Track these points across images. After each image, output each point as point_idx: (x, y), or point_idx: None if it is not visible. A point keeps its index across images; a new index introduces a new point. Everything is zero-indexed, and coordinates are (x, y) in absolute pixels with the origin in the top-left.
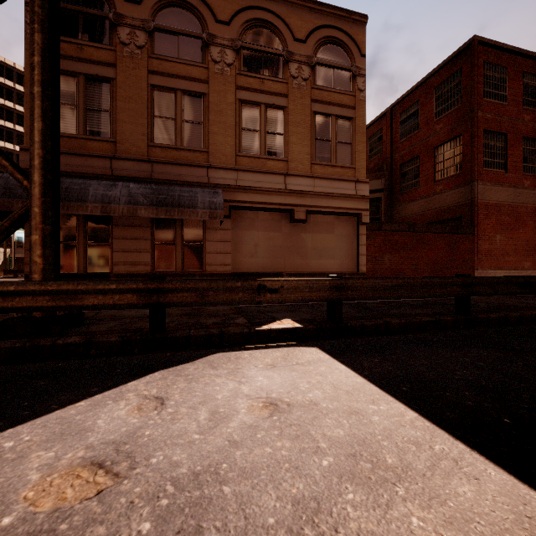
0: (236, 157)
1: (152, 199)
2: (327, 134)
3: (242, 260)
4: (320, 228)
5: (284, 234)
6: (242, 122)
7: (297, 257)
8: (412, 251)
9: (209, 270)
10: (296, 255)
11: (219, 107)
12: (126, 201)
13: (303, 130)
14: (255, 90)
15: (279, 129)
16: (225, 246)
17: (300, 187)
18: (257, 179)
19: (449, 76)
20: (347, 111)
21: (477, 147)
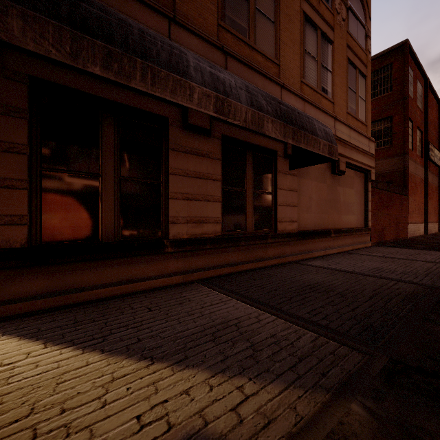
0: (301, 83)
1: (275, 107)
2: (354, 85)
3: (300, 215)
4: (347, 182)
5: (327, 186)
6: (305, 41)
7: (335, 212)
8: (388, 208)
9: (280, 228)
10: (334, 209)
11: (288, 10)
12: (247, 99)
13: (342, 73)
14: (313, 7)
15: (329, 64)
16: (293, 197)
17: (343, 135)
18: (318, 117)
19: (379, 68)
20: (363, 68)
21: (408, 128)
